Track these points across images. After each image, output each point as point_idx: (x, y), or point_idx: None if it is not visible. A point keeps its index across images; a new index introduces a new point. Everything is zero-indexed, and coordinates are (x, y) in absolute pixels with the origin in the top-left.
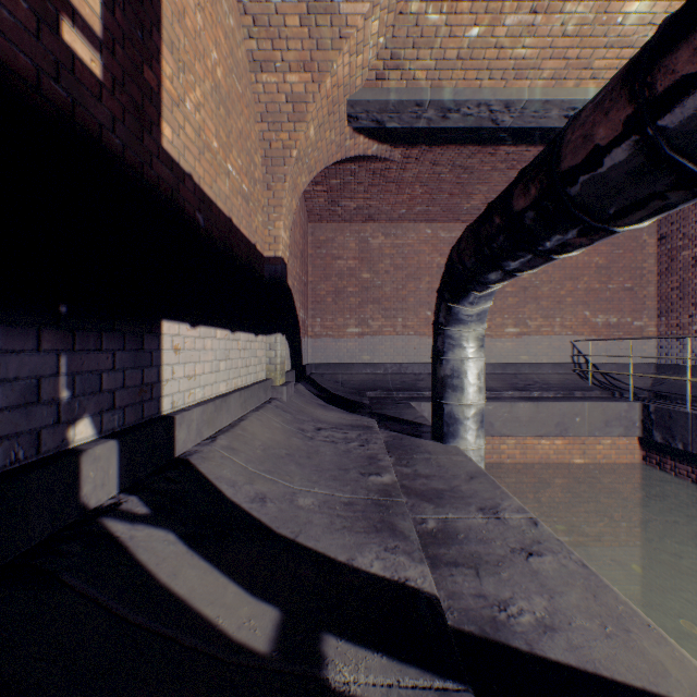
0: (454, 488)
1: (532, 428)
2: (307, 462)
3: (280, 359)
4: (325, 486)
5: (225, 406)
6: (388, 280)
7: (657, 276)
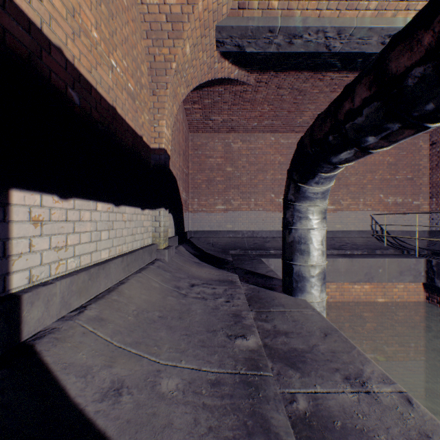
0: (313, 348)
1: (348, 277)
2: (178, 324)
3: (163, 228)
4: (192, 356)
5: (104, 273)
6: (244, 172)
7: (429, 170)
